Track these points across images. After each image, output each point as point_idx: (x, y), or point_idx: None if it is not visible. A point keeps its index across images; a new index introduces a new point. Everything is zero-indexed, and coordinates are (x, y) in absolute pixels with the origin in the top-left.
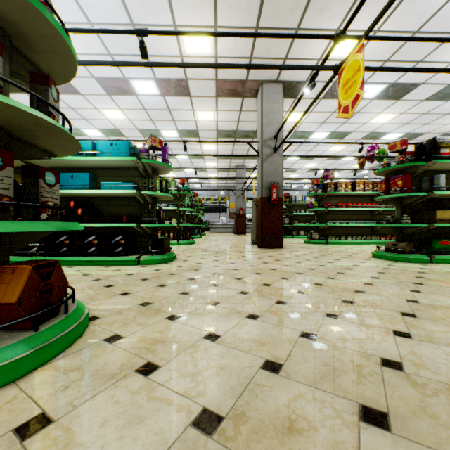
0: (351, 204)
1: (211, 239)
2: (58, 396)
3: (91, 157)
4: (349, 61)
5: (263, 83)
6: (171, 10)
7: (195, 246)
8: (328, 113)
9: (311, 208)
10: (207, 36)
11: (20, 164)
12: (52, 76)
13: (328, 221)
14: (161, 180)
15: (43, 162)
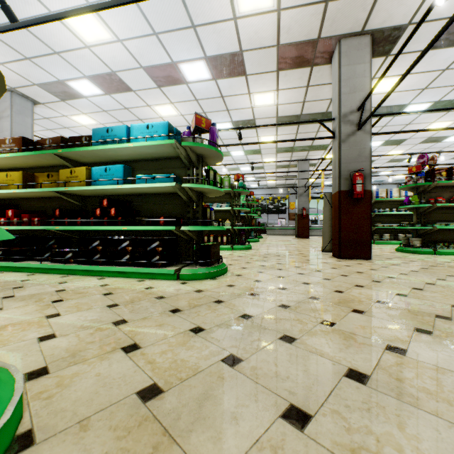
0: None
1: (269, 243)
2: None
3: (124, 144)
4: None
5: (341, 39)
6: None
7: (251, 252)
8: (434, 73)
9: (407, 205)
10: None
11: (59, 161)
12: None
13: (437, 222)
14: (207, 169)
15: (79, 156)
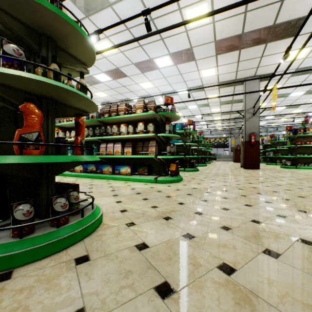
0: None
1: (216, 164)
2: (185, 184)
3: None
4: (274, 89)
5: (246, 78)
6: (197, 66)
7: (207, 167)
8: (298, 82)
9: (285, 145)
10: (213, 70)
11: None
12: (172, 121)
13: (297, 154)
14: (192, 137)
15: None
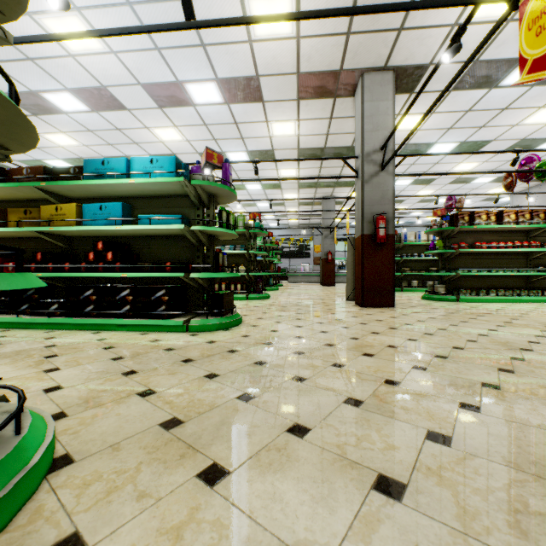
0: (496, 243)
1: (290, 292)
2: None
3: (124, 179)
4: None
5: (364, 72)
6: None
7: (269, 302)
8: (458, 113)
9: (433, 250)
10: (286, 5)
11: (40, 195)
12: None
13: (460, 269)
14: (220, 210)
15: (66, 190)
